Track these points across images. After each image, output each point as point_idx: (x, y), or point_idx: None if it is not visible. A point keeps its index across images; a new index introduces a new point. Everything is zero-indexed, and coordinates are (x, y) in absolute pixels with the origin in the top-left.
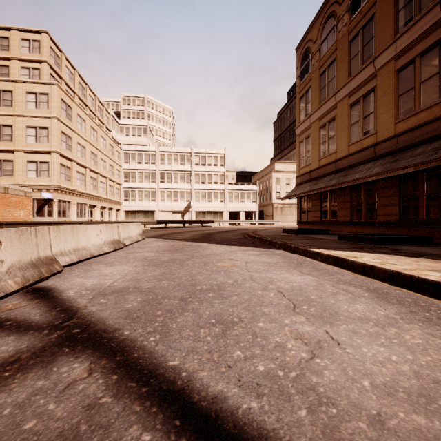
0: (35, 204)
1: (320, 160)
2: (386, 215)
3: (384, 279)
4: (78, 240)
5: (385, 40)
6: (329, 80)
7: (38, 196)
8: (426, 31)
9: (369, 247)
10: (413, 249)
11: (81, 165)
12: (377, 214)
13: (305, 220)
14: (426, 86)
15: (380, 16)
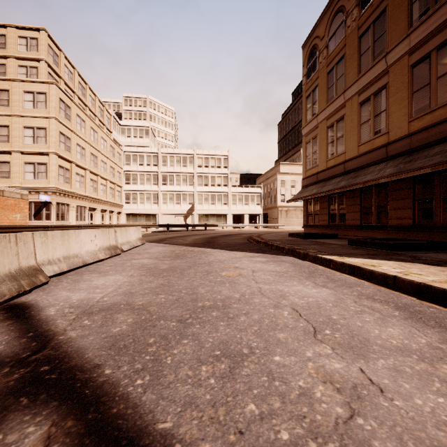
0: (33, 207)
1: (327, 162)
2: (399, 218)
3: (410, 292)
4: (69, 247)
5: (398, 34)
6: (338, 77)
7: (35, 199)
8: (443, 23)
9: (385, 254)
10: (432, 255)
11: (81, 167)
12: (389, 218)
13: (312, 224)
14: (443, 82)
15: (393, 9)
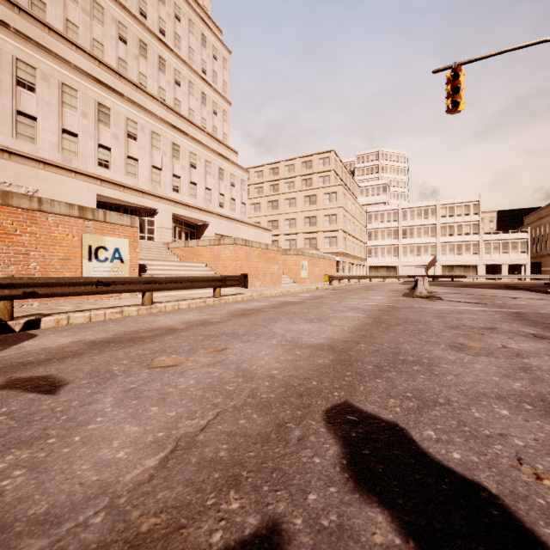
0: None
1: None
2: None
3: None
4: None
5: None
6: None
7: None
8: None
9: None
10: None
11: (349, 234)
12: None
13: None
14: None
15: None
